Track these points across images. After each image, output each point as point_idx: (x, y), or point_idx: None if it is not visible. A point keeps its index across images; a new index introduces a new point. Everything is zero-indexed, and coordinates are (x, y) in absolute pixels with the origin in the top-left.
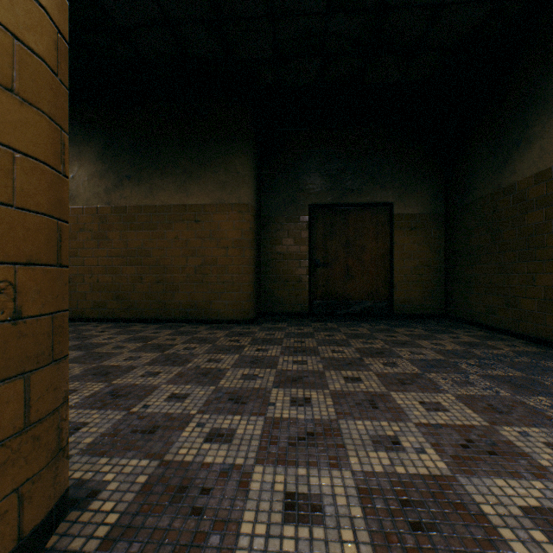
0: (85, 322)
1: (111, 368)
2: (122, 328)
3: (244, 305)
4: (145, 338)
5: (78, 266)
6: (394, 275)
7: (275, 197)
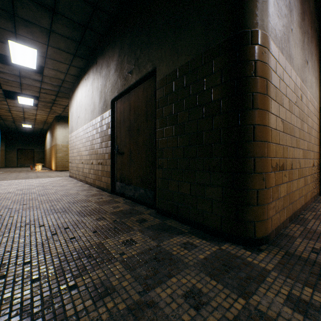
0: None
1: None
2: None
3: (3, 165)
4: None
5: None
6: (35, 160)
7: (10, 147)
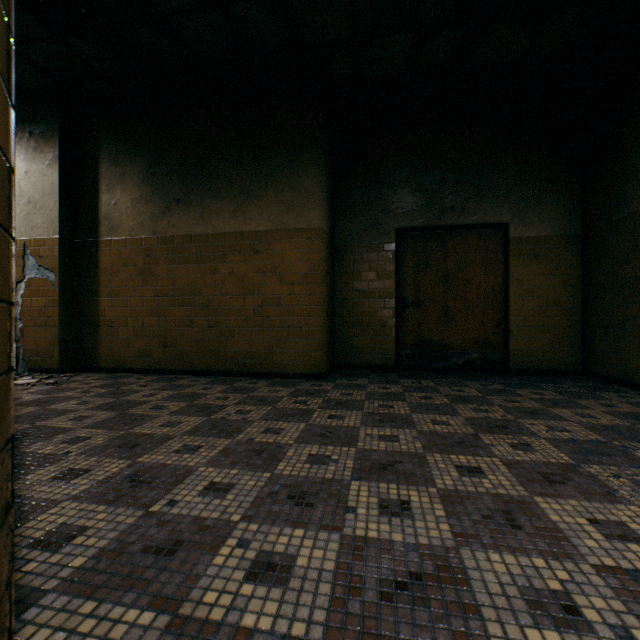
0: (128, 373)
1: (141, 438)
2: (167, 382)
3: (314, 355)
4: (192, 395)
5: (121, 308)
6: (510, 317)
7: (352, 220)
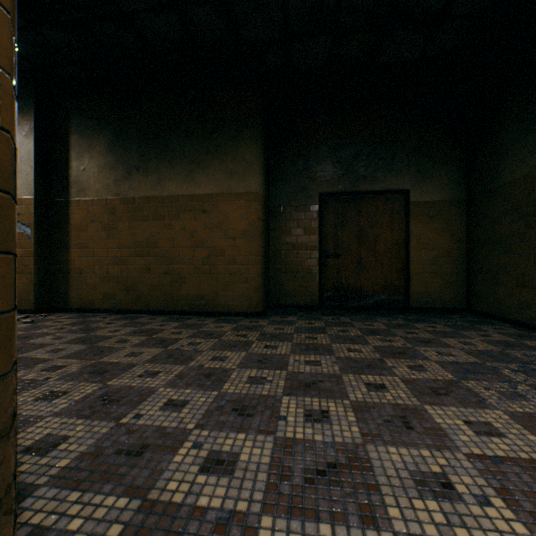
0: (95, 313)
1: (109, 365)
2: (129, 320)
3: (253, 297)
4: (150, 331)
5: (88, 257)
6: (410, 266)
7: (284, 186)
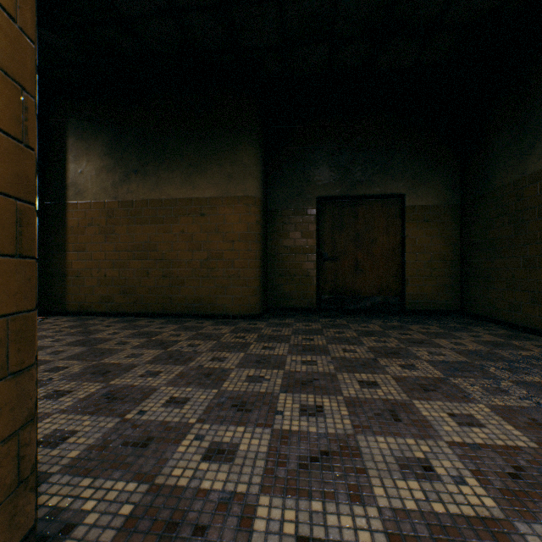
0: (92, 316)
1: (110, 366)
2: (128, 323)
3: (251, 300)
4: (149, 333)
5: (86, 260)
6: (406, 269)
7: (282, 190)
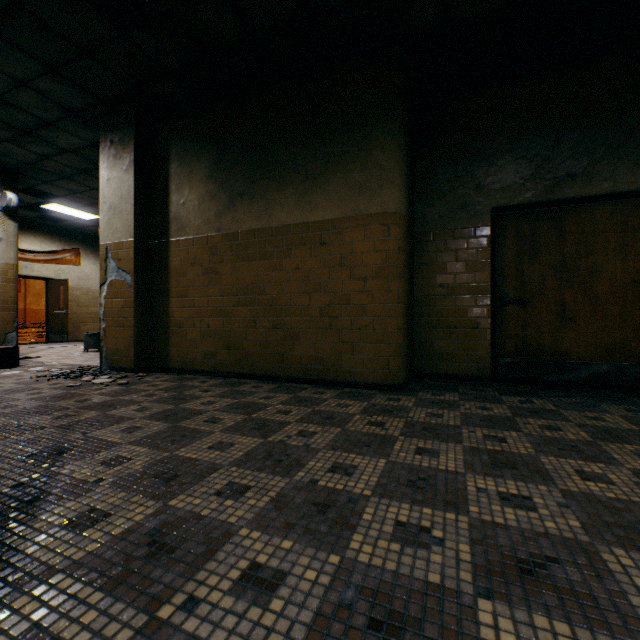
0: (195, 375)
1: (183, 464)
2: (229, 387)
3: (390, 363)
4: (251, 406)
5: (188, 308)
6: None
7: (434, 203)
